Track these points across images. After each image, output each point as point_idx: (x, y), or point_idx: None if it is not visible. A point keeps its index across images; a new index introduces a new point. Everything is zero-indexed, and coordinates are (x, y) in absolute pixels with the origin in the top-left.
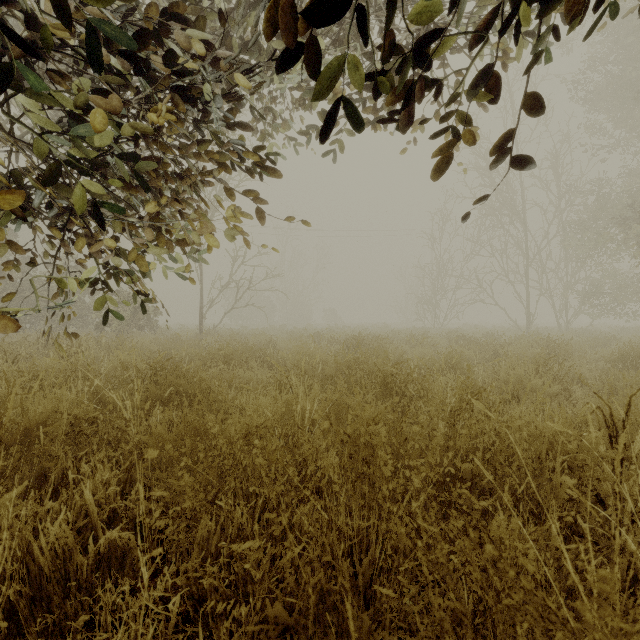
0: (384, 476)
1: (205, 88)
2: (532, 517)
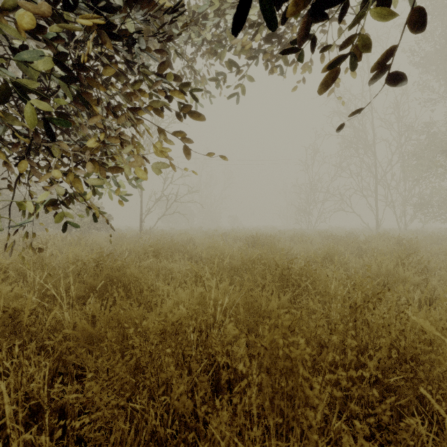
0: (304, 392)
1: (129, 20)
2: (442, 418)
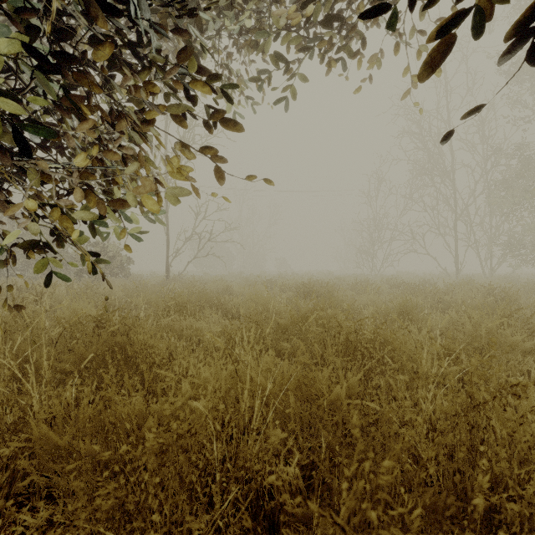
0: None
1: None
2: None
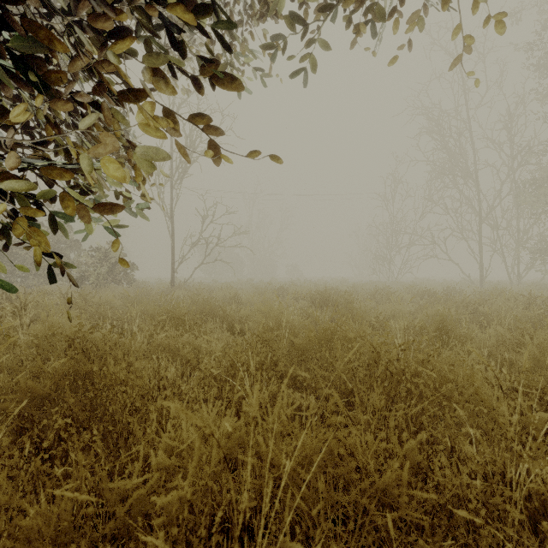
0: None
1: None
2: None
